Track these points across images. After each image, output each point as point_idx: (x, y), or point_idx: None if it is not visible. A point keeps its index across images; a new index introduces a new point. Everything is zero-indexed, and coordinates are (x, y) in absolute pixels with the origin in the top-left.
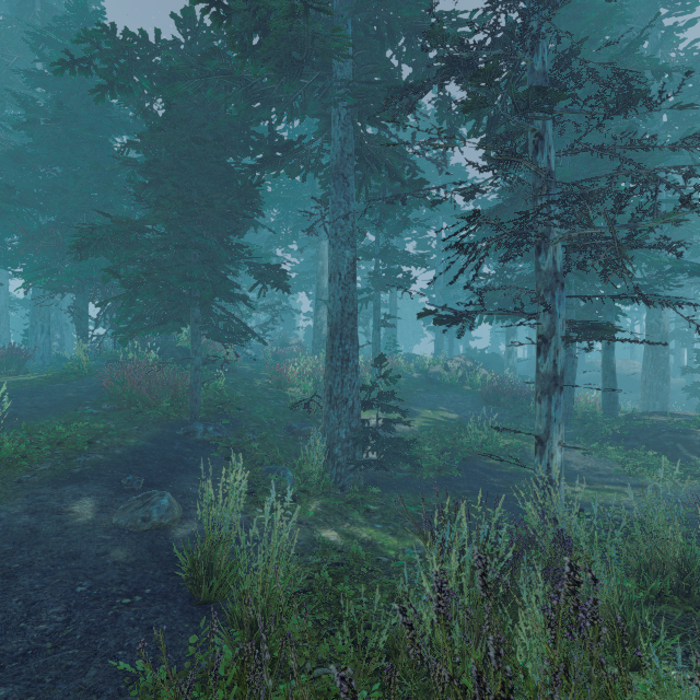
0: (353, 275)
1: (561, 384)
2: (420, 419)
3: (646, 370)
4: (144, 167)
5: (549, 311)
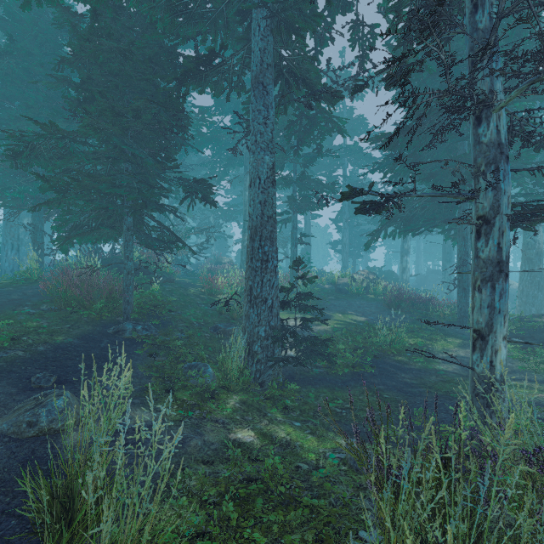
0: (272, 179)
1: (506, 270)
2: (332, 321)
3: (523, 281)
4: (79, 85)
5: (493, 186)
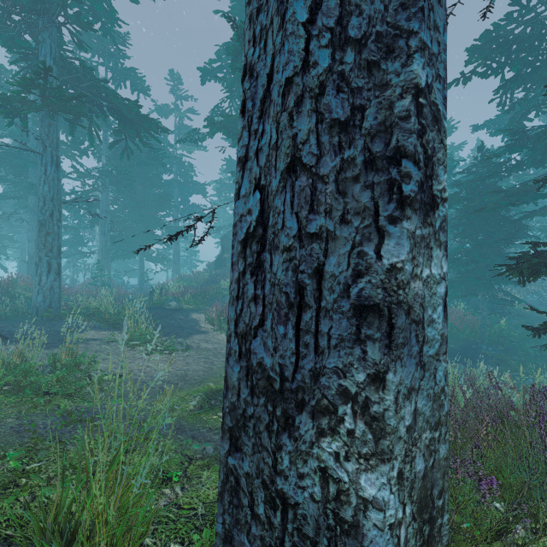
0: None
1: None
2: None
3: None
4: (457, 227)
5: None
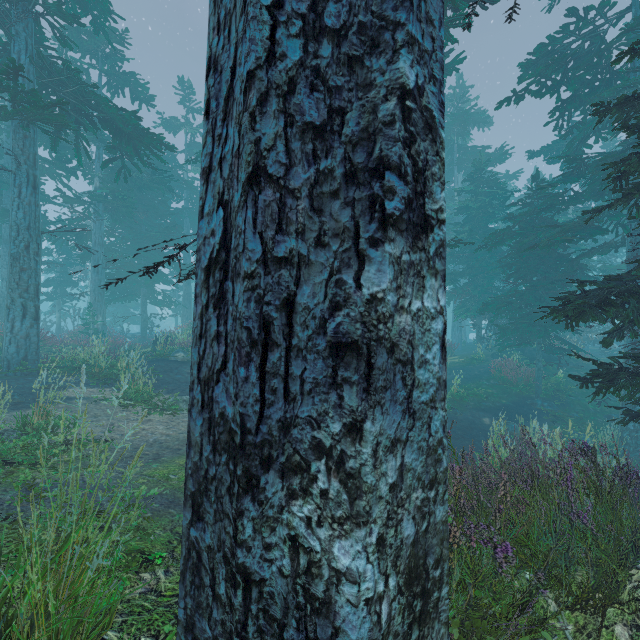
0: None
1: None
2: None
3: None
4: (510, 266)
5: None
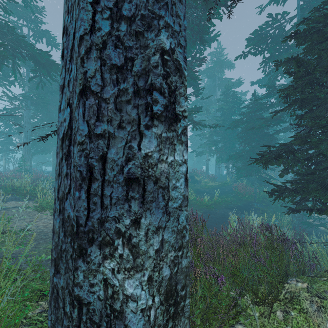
0: None
1: None
2: None
3: None
4: (242, 137)
5: None
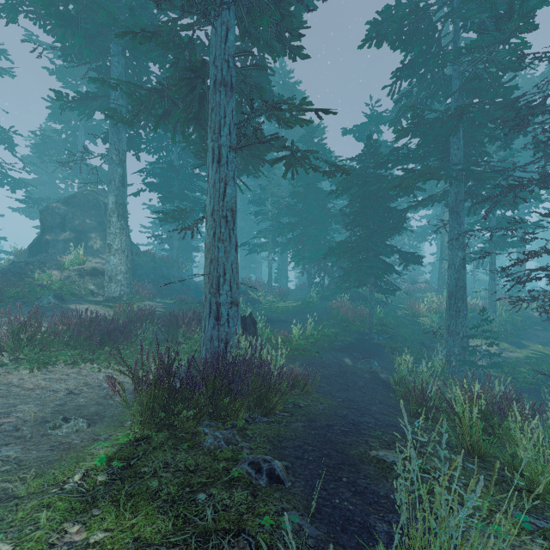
0: (463, 265)
1: None
2: (528, 351)
3: None
4: (349, 215)
5: None
